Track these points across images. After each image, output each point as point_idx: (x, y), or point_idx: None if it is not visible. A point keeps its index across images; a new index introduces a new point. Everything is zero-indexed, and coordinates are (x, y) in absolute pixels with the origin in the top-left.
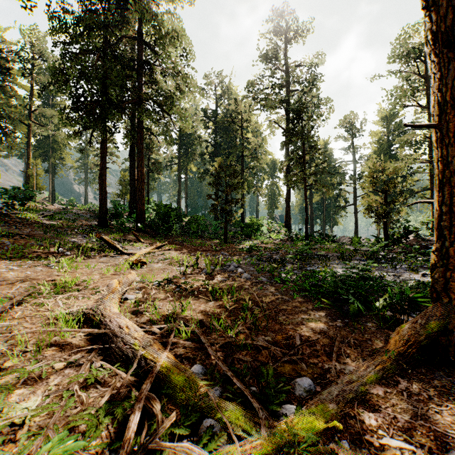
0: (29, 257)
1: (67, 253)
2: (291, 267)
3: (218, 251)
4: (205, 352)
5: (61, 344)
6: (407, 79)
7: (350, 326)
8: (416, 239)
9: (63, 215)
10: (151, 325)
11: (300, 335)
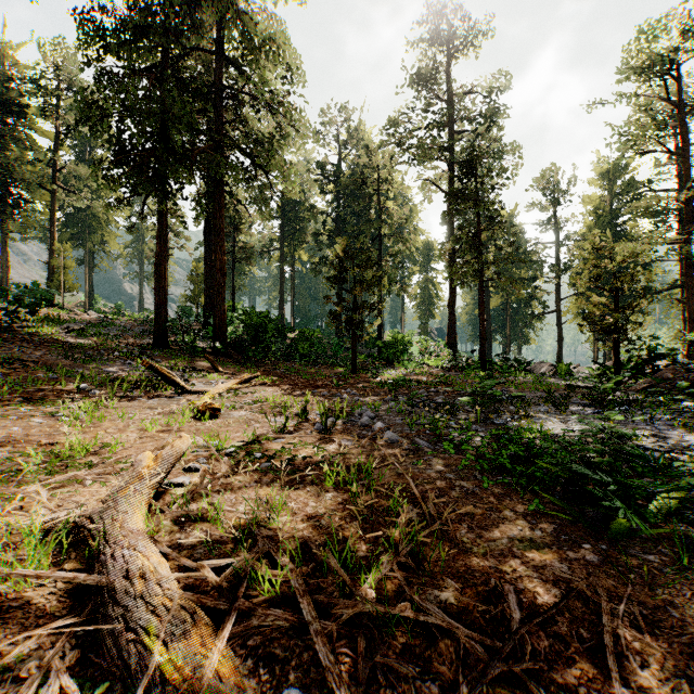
0: (27, 400)
1: (94, 392)
2: (469, 420)
3: (342, 387)
4: (311, 643)
5: (7, 606)
6: (645, 110)
7: (614, 563)
8: (671, 369)
9: (101, 328)
10: (206, 555)
11: (515, 589)
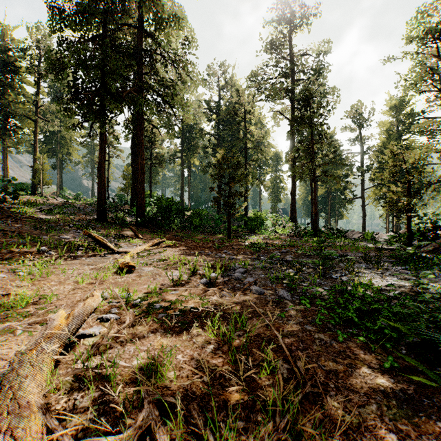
0: None
1: (50, 253)
2: (315, 276)
3: (221, 248)
4: None
5: None
6: (423, 63)
7: None
8: None
9: (63, 209)
10: (94, 422)
11: None
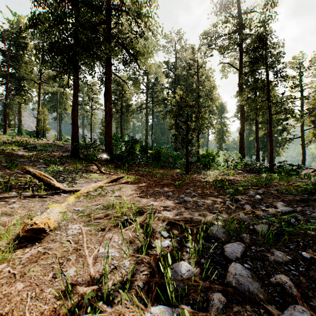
0: None
1: None
2: None
3: (182, 186)
4: None
5: None
6: None
7: None
8: None
9: (48, 147)
10: None
11: None
